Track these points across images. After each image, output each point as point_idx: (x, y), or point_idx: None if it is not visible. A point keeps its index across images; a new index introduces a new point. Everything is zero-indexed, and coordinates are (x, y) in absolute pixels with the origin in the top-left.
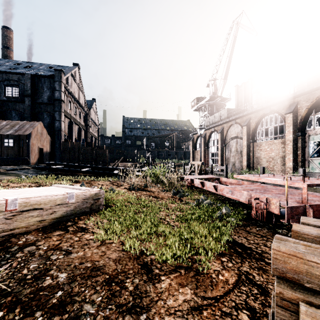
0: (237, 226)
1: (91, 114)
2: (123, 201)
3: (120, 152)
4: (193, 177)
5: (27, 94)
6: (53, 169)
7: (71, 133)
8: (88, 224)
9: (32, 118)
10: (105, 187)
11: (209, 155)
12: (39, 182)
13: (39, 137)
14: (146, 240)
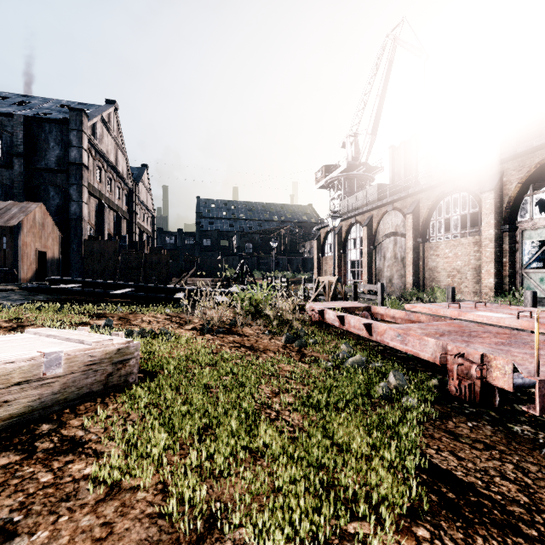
0: (425, 418)
1: (140, 191)
2: (183, 361)
3: (192, 259)
4: (323, 305)
5: (17, 153)
6: (60, 290)
7: (102, 224)
8: (90, 428)
9: (26, 197)
10: (153, 328)
11: (346, 264)
12: (21, 318)
13: (38, 231)
14: (224, 476)
